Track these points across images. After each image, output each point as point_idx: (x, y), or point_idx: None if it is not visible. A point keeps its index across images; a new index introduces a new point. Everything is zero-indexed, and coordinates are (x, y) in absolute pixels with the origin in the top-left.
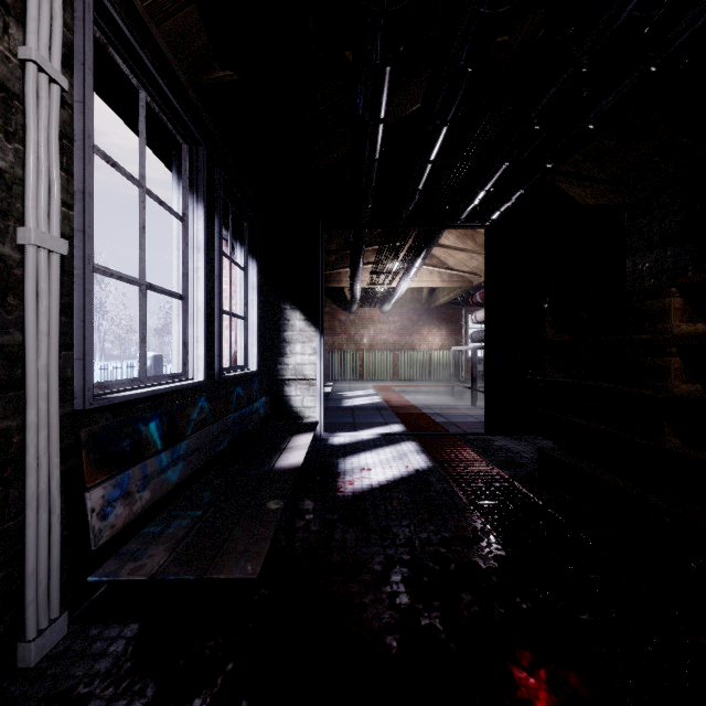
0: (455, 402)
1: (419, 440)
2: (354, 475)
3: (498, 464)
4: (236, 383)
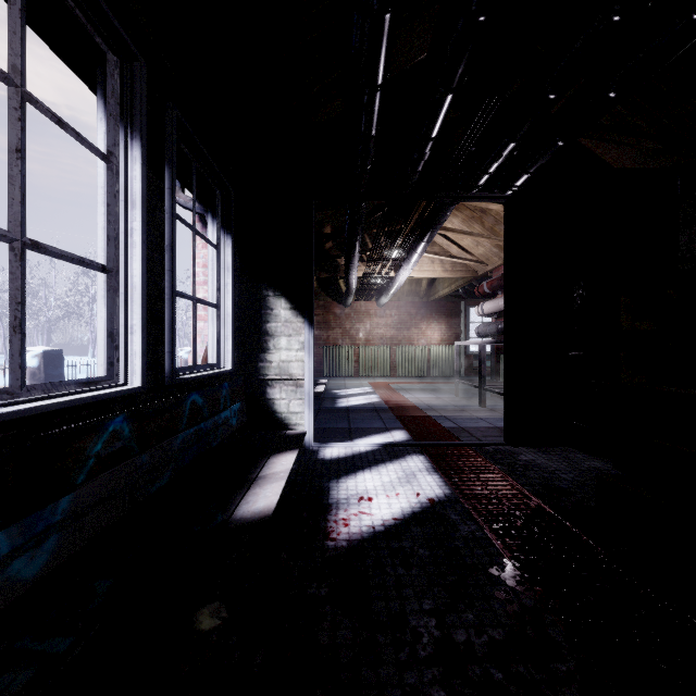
0: (460, 401)
1: (428, 453)
2: (350, 510)
3: (533, 491)
4: (202, 386)
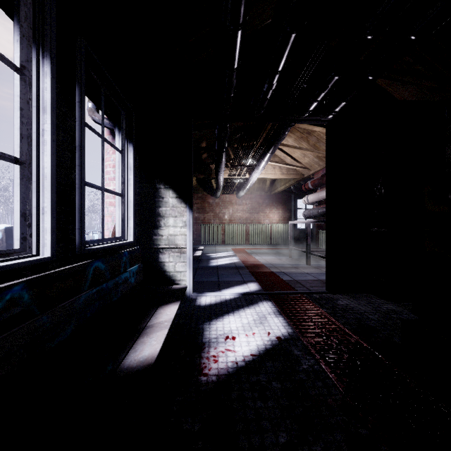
0: (293, 261)
1: (274, 300)
2: (219, 348)
3: (352, 329)
4: (108, 254)
